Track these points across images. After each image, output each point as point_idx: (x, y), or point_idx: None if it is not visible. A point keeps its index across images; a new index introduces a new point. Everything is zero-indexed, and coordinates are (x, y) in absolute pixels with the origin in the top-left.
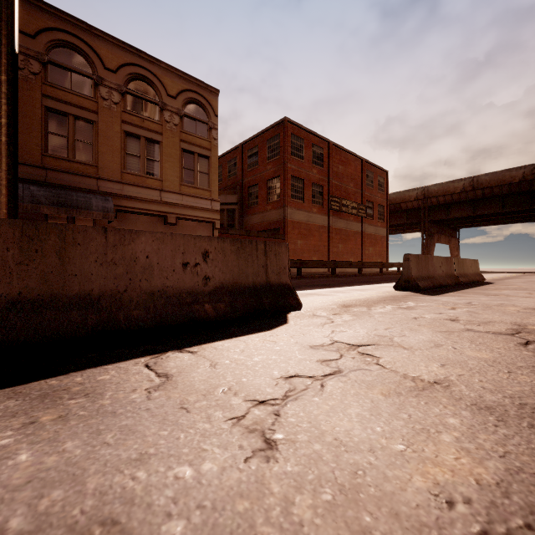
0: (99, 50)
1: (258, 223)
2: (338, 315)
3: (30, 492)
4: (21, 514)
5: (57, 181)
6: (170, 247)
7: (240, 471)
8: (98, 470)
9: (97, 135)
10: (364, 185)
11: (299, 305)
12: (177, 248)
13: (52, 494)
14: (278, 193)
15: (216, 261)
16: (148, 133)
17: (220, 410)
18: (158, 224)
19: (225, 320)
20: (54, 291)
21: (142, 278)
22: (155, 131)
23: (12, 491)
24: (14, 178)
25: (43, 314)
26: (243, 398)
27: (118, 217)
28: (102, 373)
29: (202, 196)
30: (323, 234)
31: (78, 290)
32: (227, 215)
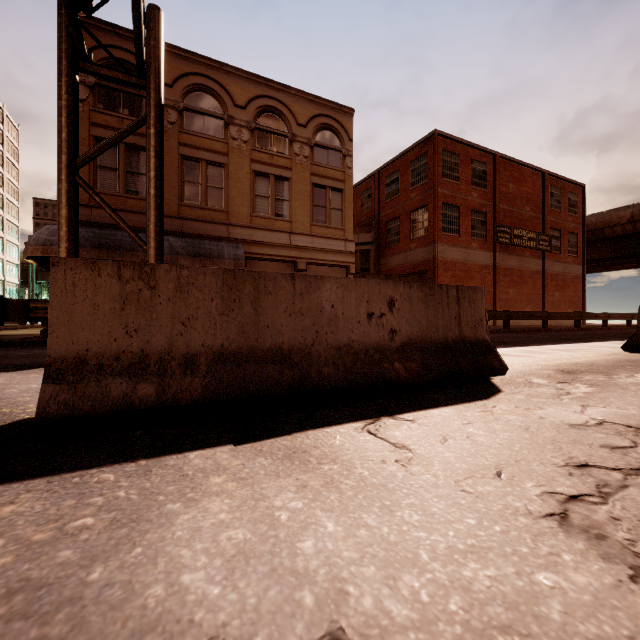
0: (230, 87)
1: (399, 265)
2: (569, 384)
3: (375, 570)
4: (389, 595)
5: (191, 231)
6: (354, 294)
7: (638, 594)
8: (431, 556)
9: (227, 178)
10: (547, 208)
11: (504, 368)
12: (361, 296)
13: (403, 577)
14: (425, 226)
15: (403, 311)
16: (277, 170)
17: (520, 500)
18: (287, 271)
19: (417, 383)
20: (250, 343)
21: (328, 331)
22: (285, 167)
23: (354, 564)
24: (161, 230)
25: (243, 368)
26: (539, 488)
27: (247, 265)
28: (327, 437)
29: (335, 237)
30: (487, 276)
31: (270, 343)
32: (360, 257)
